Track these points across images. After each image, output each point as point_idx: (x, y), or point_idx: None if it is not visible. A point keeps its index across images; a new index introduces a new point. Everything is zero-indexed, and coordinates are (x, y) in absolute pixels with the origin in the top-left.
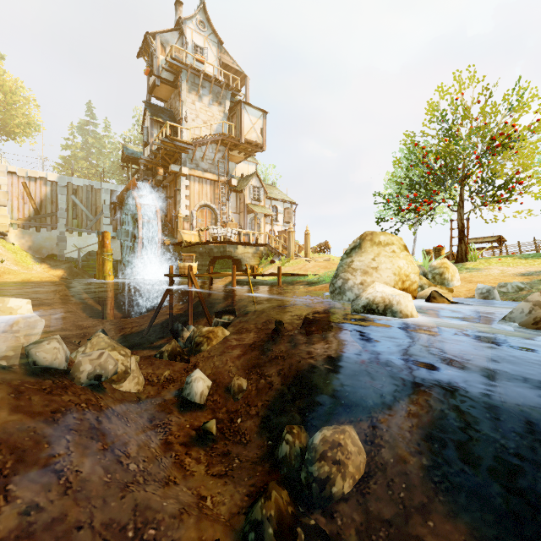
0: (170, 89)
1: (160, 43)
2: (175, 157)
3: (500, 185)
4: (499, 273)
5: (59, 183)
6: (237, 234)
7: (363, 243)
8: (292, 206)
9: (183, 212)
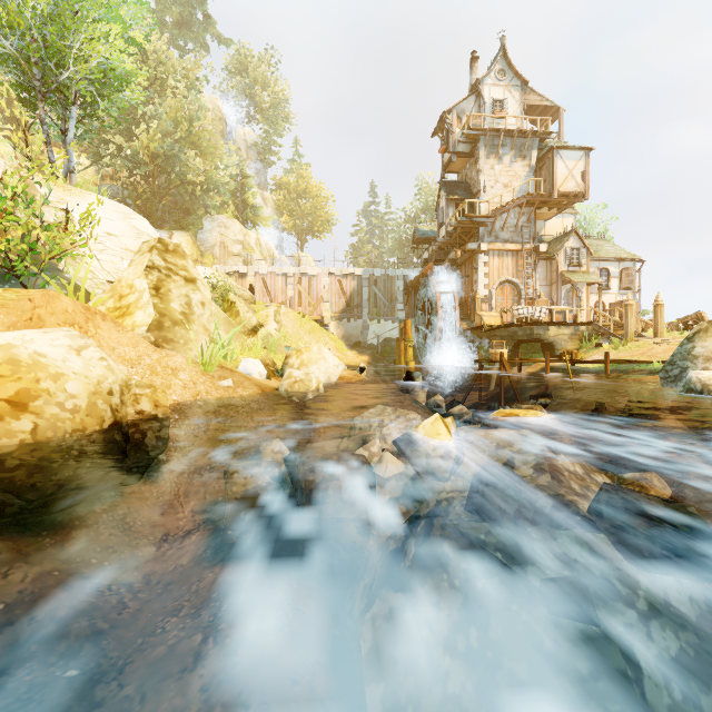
0: (465, 159)
1: (455, 116)
2: (471, 233)
3: None
4: None
5: (363, 276)
6: (548, 313)
7: (710, 327)
8: (634, 265)
9: (481, 292)
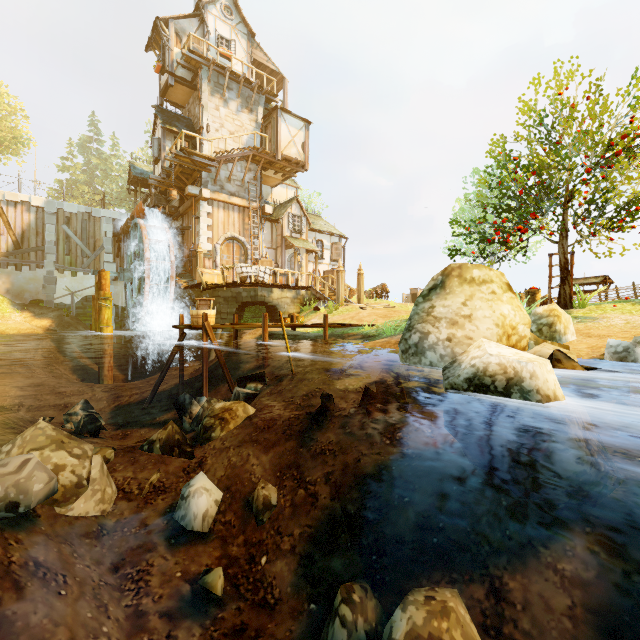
0: (187, 91)
1: (174, 32)
2: (193, 177)
3: (617, 207)
4: (624, 323)
5: (46, 210)
6: (273, 274)
7: (448, 280)
8: (340, 241)
9: (204, 246)
